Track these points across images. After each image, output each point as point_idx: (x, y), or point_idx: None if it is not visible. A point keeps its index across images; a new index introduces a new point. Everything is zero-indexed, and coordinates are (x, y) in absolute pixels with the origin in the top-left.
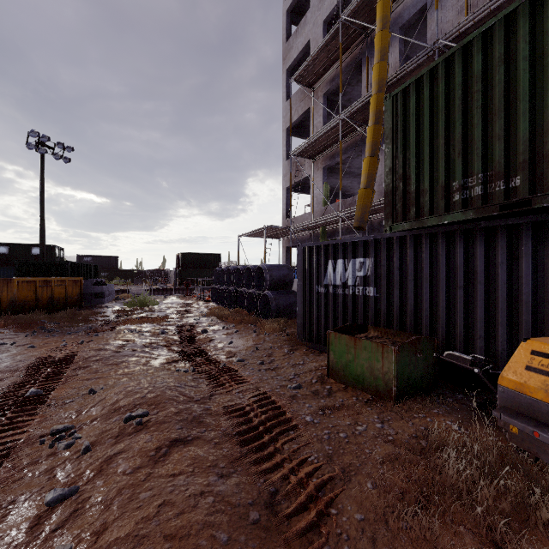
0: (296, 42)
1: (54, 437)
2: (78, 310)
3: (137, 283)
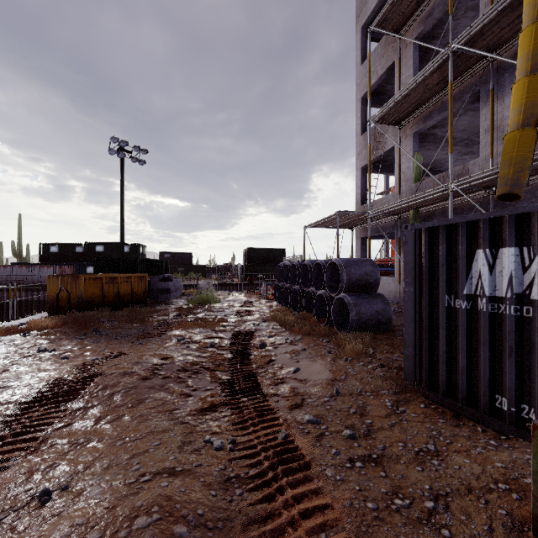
0: None
1: None
2: (143, 307)
3: (208, 277)
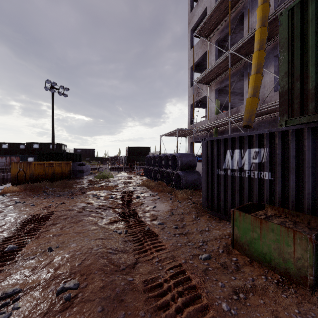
0: (197, 11)
1: (1, 302)
2: (68, 180)
3: (105, 164)
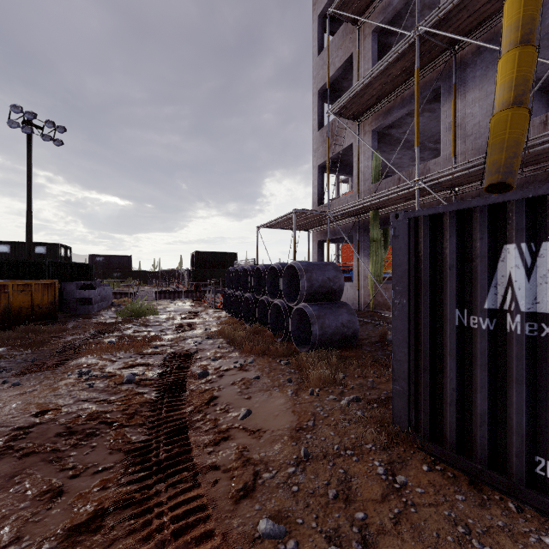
0: None
1: None
2: (49, 324)
3: (151, 284)
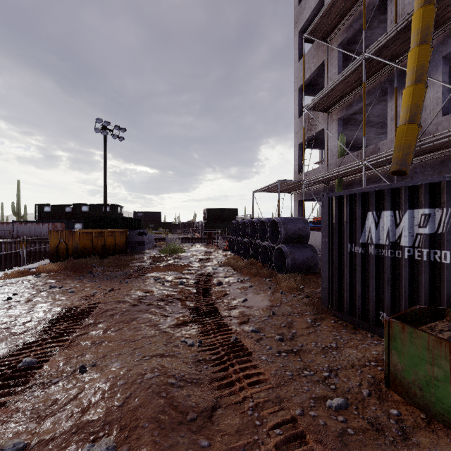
0: (308, 2)
1: None
2: (124, 256)
3: (174, 232)
